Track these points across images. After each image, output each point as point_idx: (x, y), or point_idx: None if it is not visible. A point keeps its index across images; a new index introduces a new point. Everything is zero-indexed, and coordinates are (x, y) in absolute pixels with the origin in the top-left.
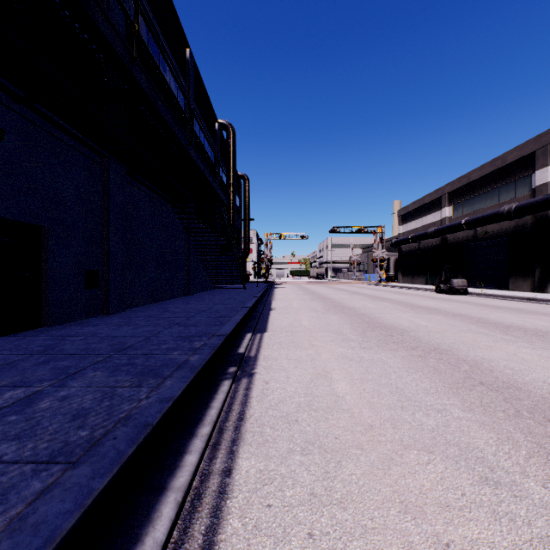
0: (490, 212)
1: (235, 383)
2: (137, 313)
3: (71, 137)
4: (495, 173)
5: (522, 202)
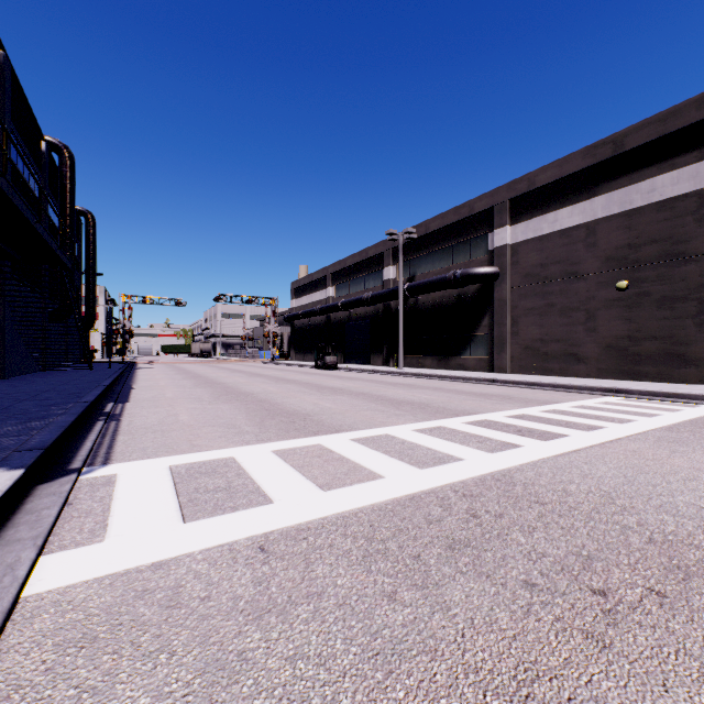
0: (357, 297)
1: (107, 423)
2: None
3: None
4: (362, 263)
5: (375, 292)
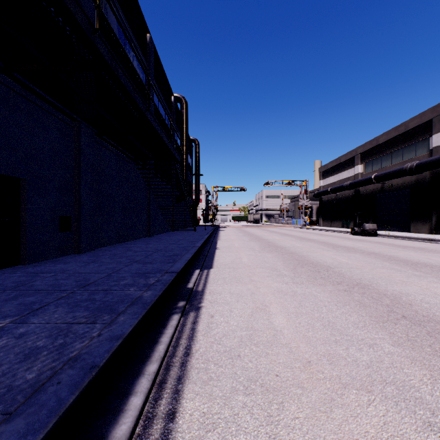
0: (395, 169)
1: (183, 317)
2: (104, 252)
3: (47, 103)
4: (399, 137)
5: (421, 160)
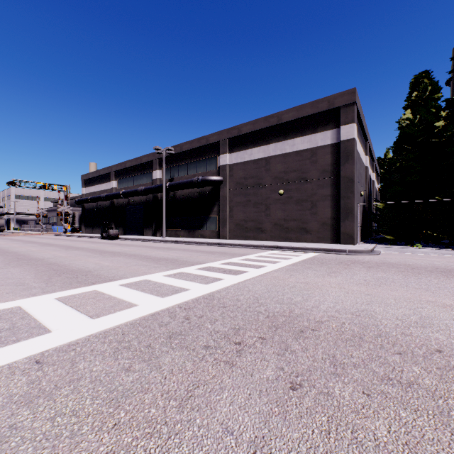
0: (134, 189)
1: None
2: None
3: None
4: (138, 166)
5: (147, 186)
